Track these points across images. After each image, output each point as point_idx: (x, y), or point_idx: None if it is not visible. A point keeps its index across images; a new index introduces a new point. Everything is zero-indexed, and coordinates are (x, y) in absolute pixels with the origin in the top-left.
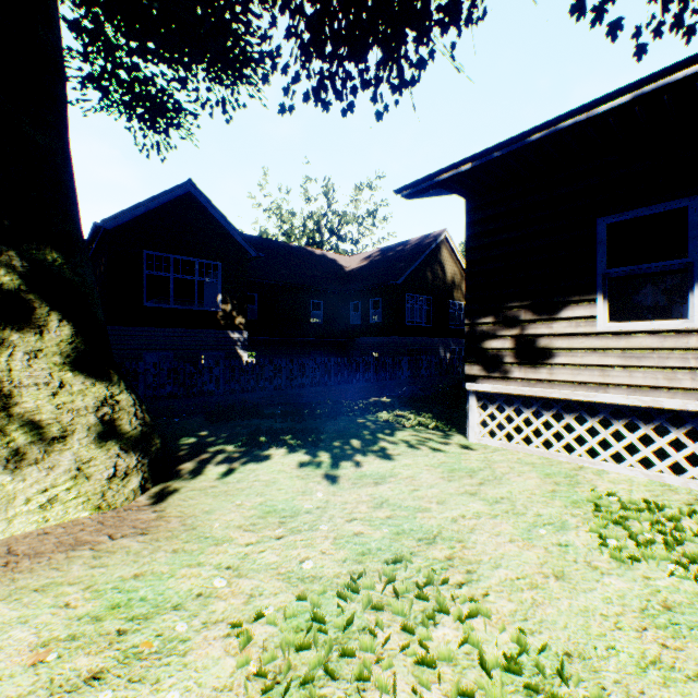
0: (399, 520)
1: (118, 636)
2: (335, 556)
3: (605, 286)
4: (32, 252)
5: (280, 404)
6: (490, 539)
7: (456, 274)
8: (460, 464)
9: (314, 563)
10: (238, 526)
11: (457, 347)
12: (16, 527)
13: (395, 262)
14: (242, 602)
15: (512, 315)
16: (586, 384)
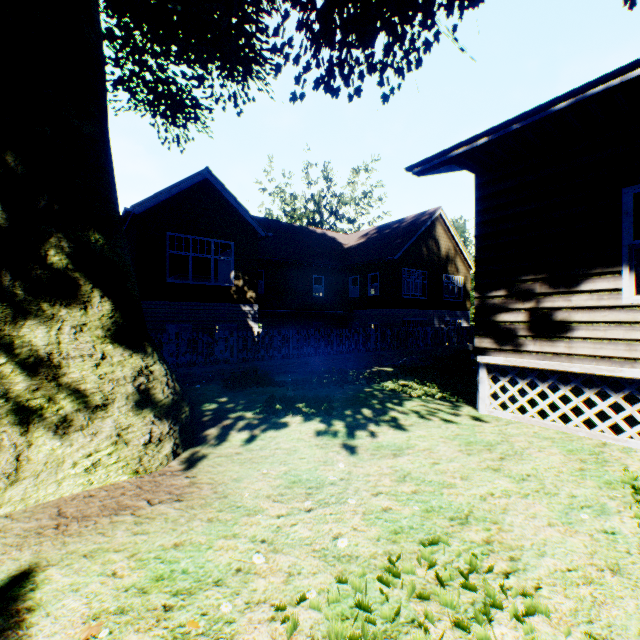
0: (426, 496)
1: (164, 612)
2: (367, 534)
3: (632, 257)
4: (77, 234)
5: (289, 372)
6: (526, 521)
7: (450, 249)
8: (476, 436)
9: (347, 540)
10: (266, 496)
11: (451, 318)
12: (65, 489)
13: (391, 239)
14: (282, 581)
15: (525, 288)
16: (609, 358)
